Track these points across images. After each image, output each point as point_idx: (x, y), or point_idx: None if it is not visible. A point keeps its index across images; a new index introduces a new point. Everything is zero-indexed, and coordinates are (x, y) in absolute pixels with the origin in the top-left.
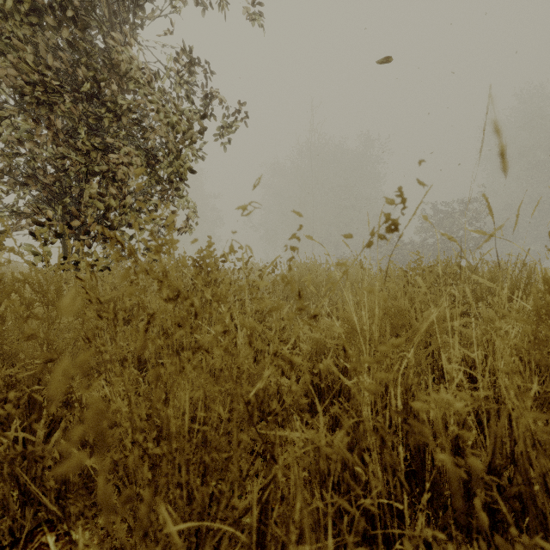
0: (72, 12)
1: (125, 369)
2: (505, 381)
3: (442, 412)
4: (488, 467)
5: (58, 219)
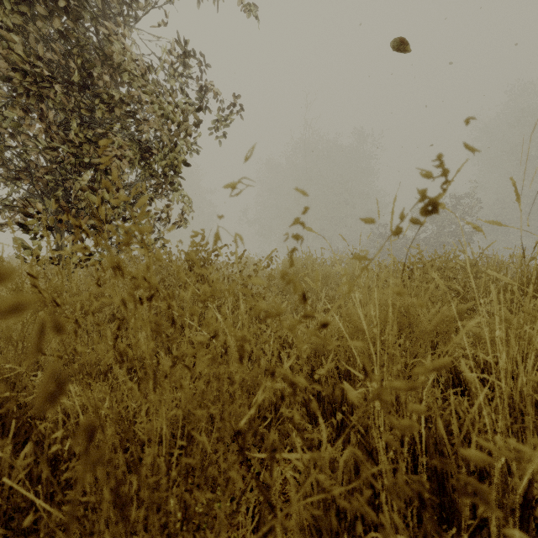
0: (64, 1)
1: (88, 386)
2: (529, 388)
3: (465, 429)
4: (523, 497)
5: (53, 213)
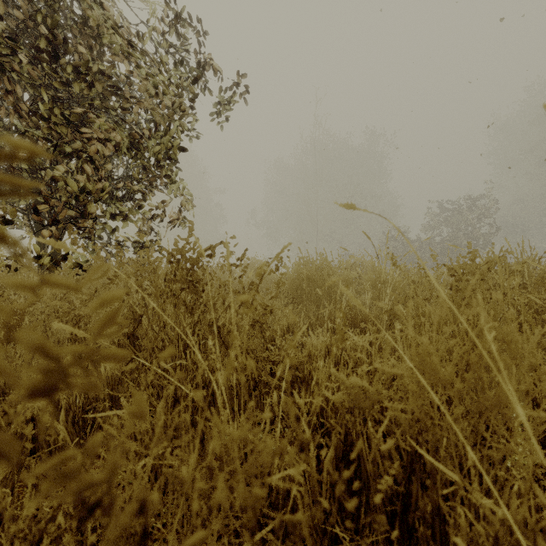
0: None
1: None
2: None
3: None
4: None
5: None
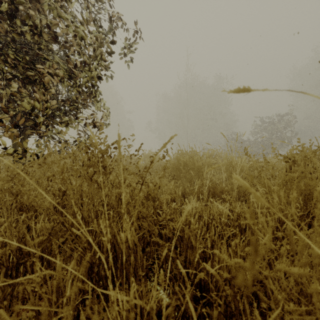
0: None
1: None
2: None
3: None
4: None
5: None
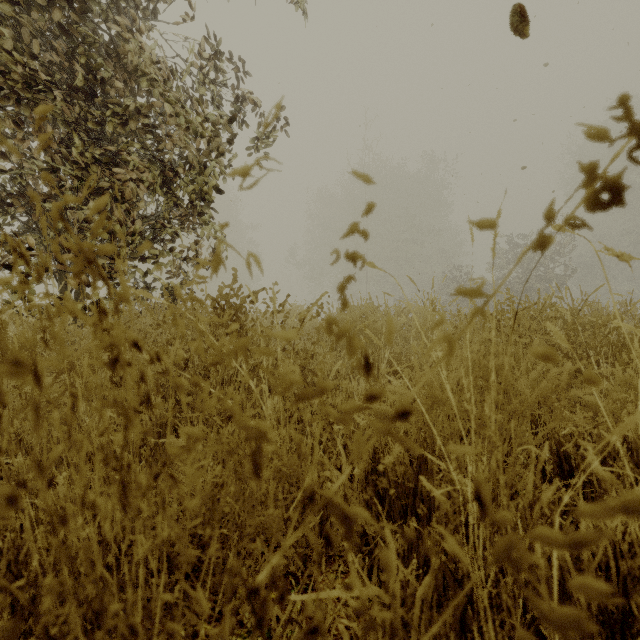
0: None
1: (19, 503)
2: None
3: (600, 551)
4: None
5: None
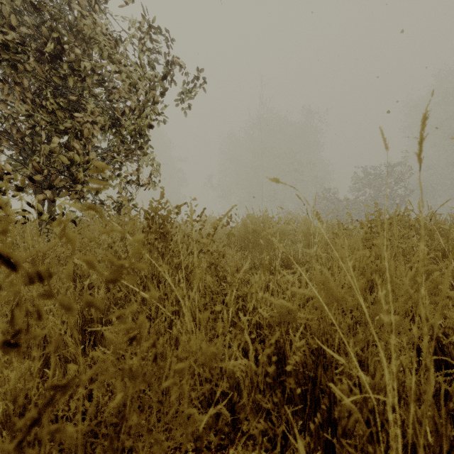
0: None
1: None
2: None
3: None
4: None
5: None
